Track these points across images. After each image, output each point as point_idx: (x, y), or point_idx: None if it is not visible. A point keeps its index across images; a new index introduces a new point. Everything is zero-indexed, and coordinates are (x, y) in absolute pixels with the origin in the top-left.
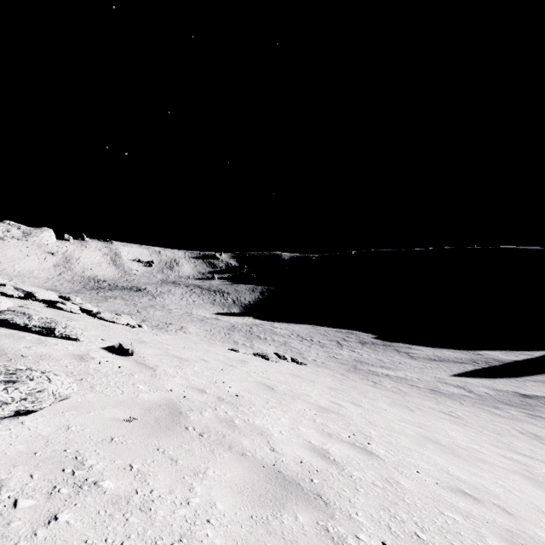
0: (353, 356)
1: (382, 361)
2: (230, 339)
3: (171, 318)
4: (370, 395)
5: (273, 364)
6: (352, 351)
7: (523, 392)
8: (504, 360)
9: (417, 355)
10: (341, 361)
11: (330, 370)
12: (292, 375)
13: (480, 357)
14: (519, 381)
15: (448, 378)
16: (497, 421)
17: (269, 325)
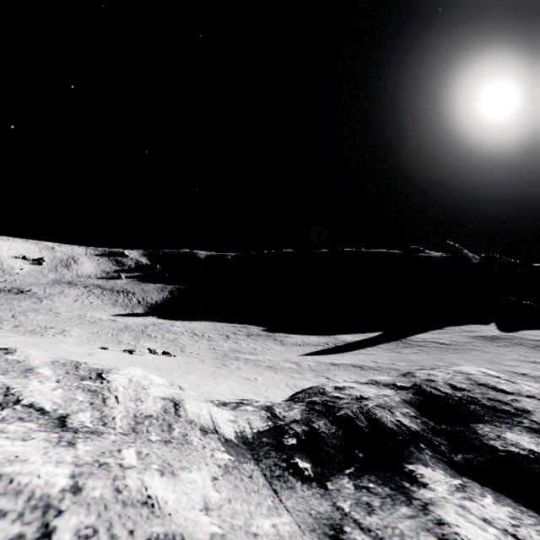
0: (233, 346)
1: (255, 349)
2: (115, 339)
3: (55, 321)
4: (195, 372)
5: (131, 357)
6: (236, 342)
7: (335, 362)
8: (348, 341)
9: (288, 342)
10: (218, 351)
11: (196, 358)
12: (132, 362)
13: (335, 340)
14: (343, 355)
15: (294, 357)
16: (284, 380)
17: (168, 324)
